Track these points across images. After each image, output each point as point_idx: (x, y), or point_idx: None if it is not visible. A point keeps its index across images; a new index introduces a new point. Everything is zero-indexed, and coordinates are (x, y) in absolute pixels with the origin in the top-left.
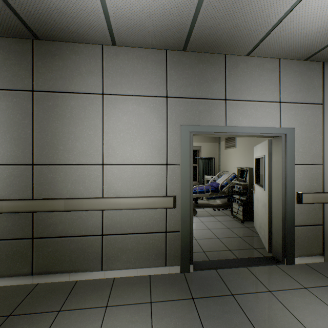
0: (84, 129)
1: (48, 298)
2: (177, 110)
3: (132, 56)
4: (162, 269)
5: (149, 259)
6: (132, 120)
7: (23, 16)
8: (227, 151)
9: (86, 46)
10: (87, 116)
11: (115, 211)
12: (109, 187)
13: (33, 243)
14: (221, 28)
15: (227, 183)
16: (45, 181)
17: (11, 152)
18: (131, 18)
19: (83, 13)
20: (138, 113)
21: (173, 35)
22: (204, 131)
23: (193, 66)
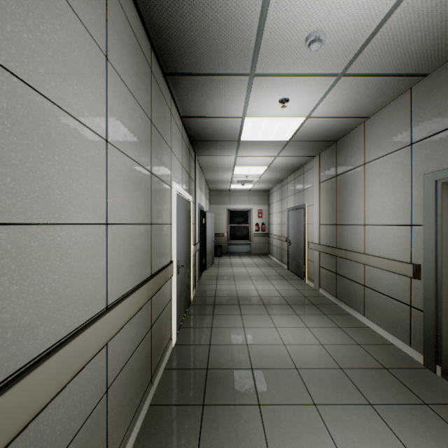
0: (355, 197)
1: (329, 309)
2: (422, 156)
3: (382, 117)
4: (405, 346)
5: (395, 327)
6: (382, 181)
7: (320, 140)
8: None
9: (356, 130)
10: (356, 185)
11: (371, 267)
12: (368, 245)
13: (336, 276)
14: (415, 50)
15: None
16: (340, 236)
17: (330, 217)
18: (349, 109)
19: (331, 125)
20: (386, 173)
21: (389, 86)
22: None
23: (442, 85)
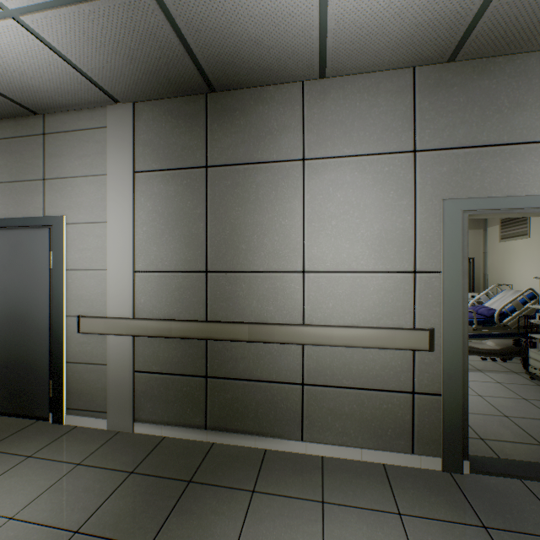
0: (276, 218)
1: (233, 468)
2: (435, 174)
3: (352, 89)
4: (406, 457)
5: (382, 435)
6: (352, 197)
7: (203, 62)
8: (506, 246)
9: (278, 89)
10: (279, 196)
11: (323, 348)
12: (314, 309)
13: (206, 383)
14: None
15: (514, 308)
16: (222, 296)
17: (180, 255)
18: (363, 25)
19: (286, 36)
20: (361, 185)
21: (436, 37)
22: (493, 209)
23: (468, 87)
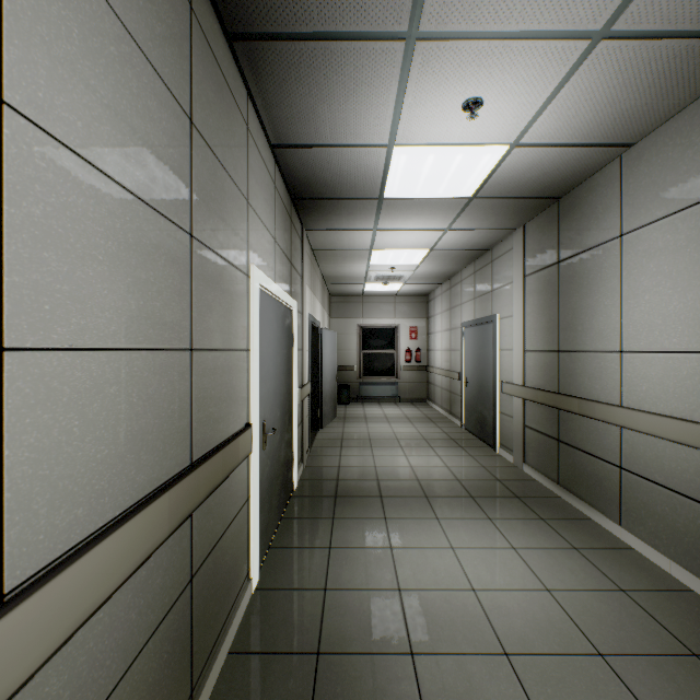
0: (600, 299)
1: (549, 508)
2: None
3: (663, 140)
4: None
5: (695, 557)
6: (663, 265)
7: (530, 196)
8: None
9: (602, 173)
10: (602, 277)
11: (636, 434)
12: (629, 391)
13: (558, 446)
14: None
15: None
16: (566, 373)
17: (545, 337)
18: (599, 124)
19: (556, 162)
20: (672, 249)
21: (695, 65)
22: None
23: None
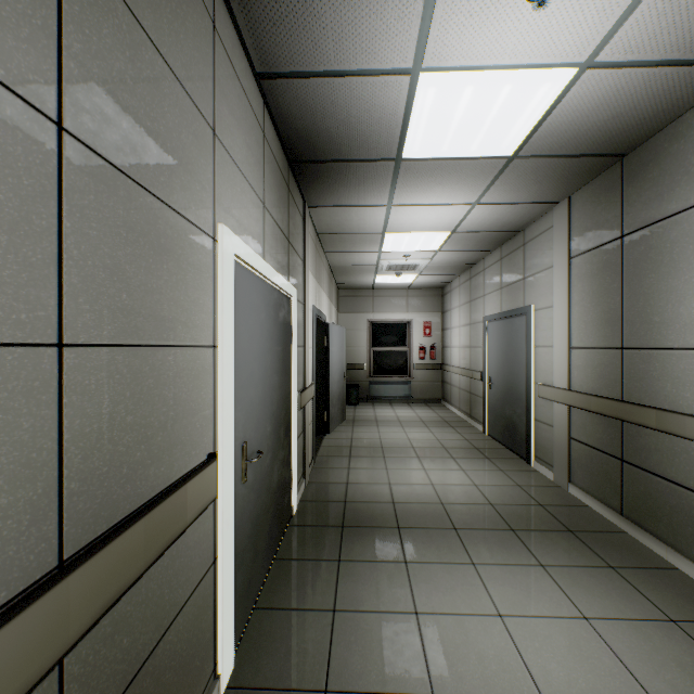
0: (692, 279)
1: (616, 550)
2: None
3: None
4: None
5: None
6: None
7: (587, 152)
8: None
9: None
10: None
11: None
12: None
13: (621, 467)
14: None
15: None
16: (634, 375)
17: (600, 331)
18: None
19: (636, 95)
20: None
21: None
22: None
23: None
